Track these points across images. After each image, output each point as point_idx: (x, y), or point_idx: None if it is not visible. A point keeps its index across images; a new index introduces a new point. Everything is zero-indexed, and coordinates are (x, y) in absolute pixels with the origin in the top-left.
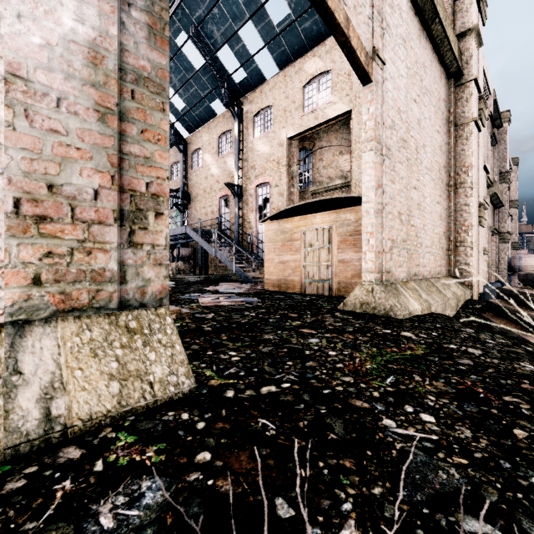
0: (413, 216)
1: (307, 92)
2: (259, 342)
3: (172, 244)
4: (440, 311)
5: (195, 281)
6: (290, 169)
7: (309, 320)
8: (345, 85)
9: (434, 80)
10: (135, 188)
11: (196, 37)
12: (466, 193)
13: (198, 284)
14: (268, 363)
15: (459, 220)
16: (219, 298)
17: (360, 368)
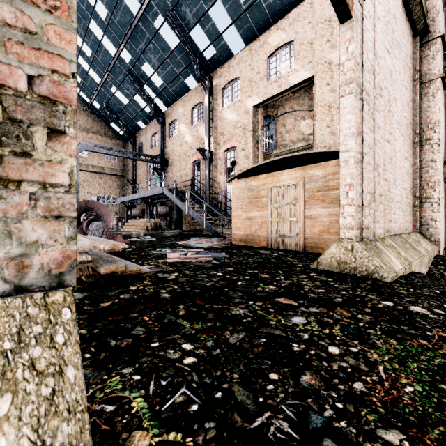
0: (386, 170)
1: (271, 63)
2: (225, 322)
3: (152, 203)
4: (418, 269)
5: (170, 235)
6: (255, 134)
7: (283, 284)
8: (307, 53)
9: (403, 35)
10: (3, 80)
11: (171, 19)
12: (433, 150)
13: (172, 238)
14: (239, 375)
15: (424, 176)
16: (187, 253)
17: (397, 395)
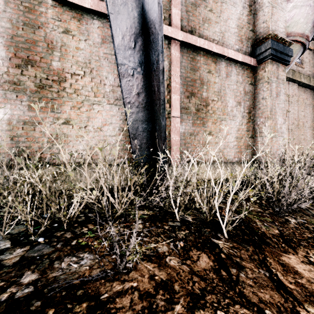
0: (301, 142)
1: None
2: None
3: None
4: None
5: None
6: None
7: None
8: None
9: (312, 99)
10: None
11: None
12: None
13: None
14: None
15: None
16: None
17: None
